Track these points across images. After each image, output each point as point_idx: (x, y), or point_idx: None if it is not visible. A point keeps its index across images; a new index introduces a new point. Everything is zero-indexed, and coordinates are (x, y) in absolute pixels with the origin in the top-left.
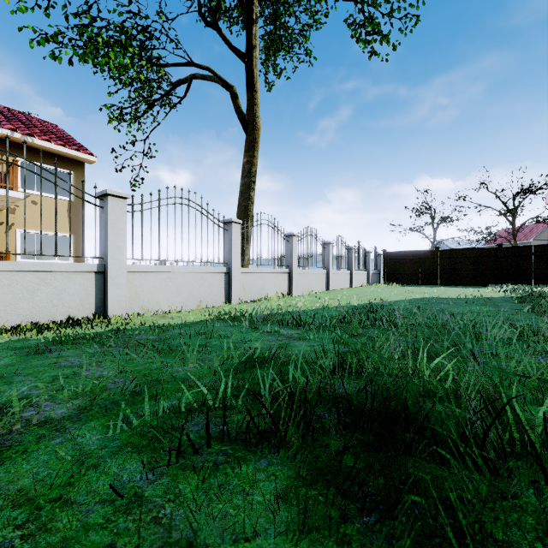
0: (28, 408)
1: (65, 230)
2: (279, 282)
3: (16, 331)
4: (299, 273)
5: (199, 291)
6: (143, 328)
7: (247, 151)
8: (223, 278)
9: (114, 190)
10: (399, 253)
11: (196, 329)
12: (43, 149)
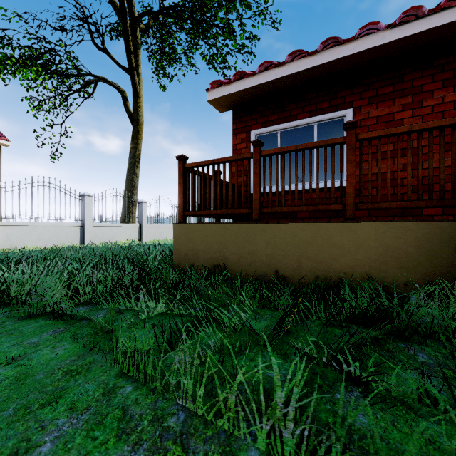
0: None
1: None
2: (130, 232)
3: None
4: (150, 227)
5: (57, 237)
6: None
7: (133, 140)
8: (79, 229)
9: None
10: None
11: None
12: None
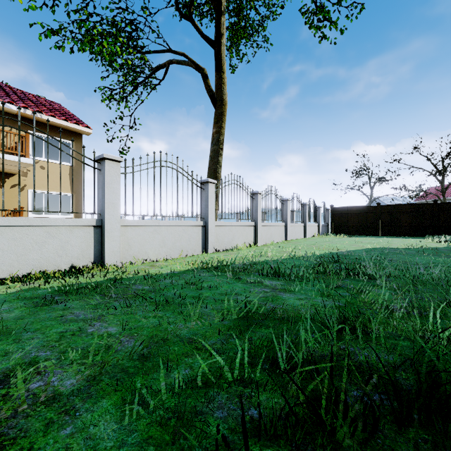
0: (35, 376)
1: (67, 190)
2: (246, 234)
3: (27, 280)
4: (262, 226)
5: (180, 242)
6: (137, 277)
7: (216, 123)
8: (201, 231)
9: (110, 154)
10: (345, 208)
11: (185, 278)
12: (49, 123)
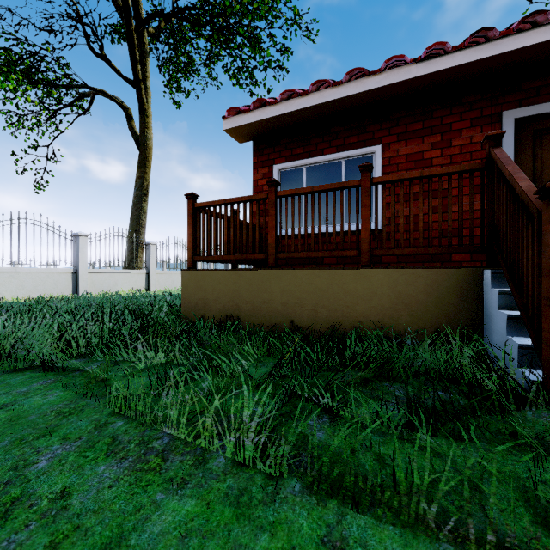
0: None
1: None
2: (136, 280)
3: None
4: (160, 273)
5: (44, 286)
6: None
7: (139, 168)
8: (71, 277)
9: None
10: None
11: None
12: None
